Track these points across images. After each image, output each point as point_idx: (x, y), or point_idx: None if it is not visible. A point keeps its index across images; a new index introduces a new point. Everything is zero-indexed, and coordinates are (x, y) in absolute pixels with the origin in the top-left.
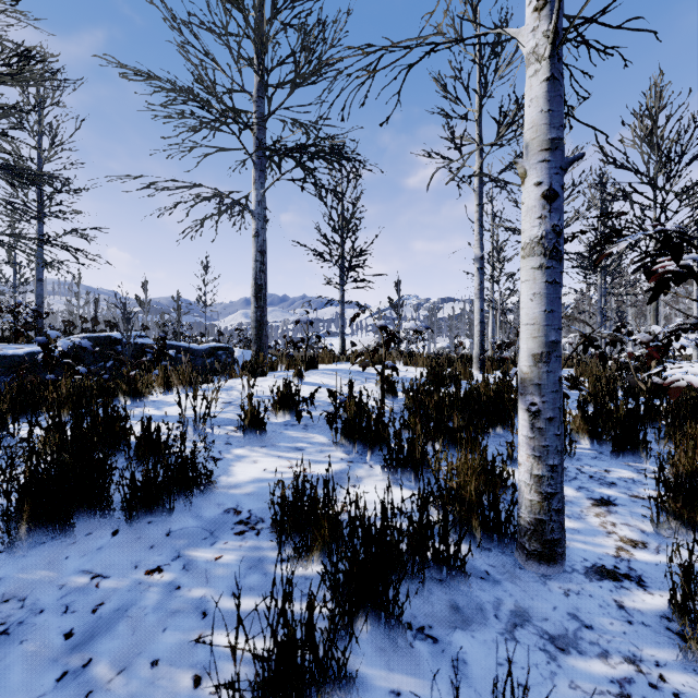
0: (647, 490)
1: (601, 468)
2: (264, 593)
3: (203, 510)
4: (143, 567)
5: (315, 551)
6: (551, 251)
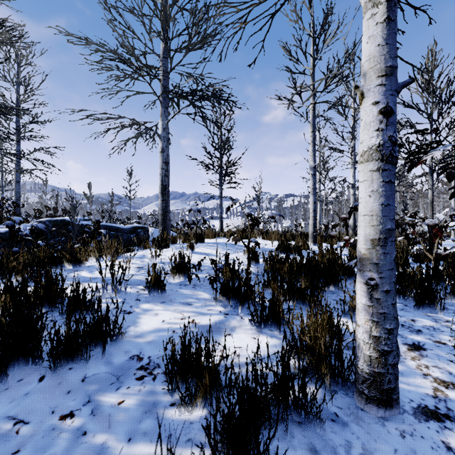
0: (445, 336)
1: (408, 318)
2: (155, 439)
3: (113, 357)
4: (58, 412)
5: (198, 398)
6: (386, 157)
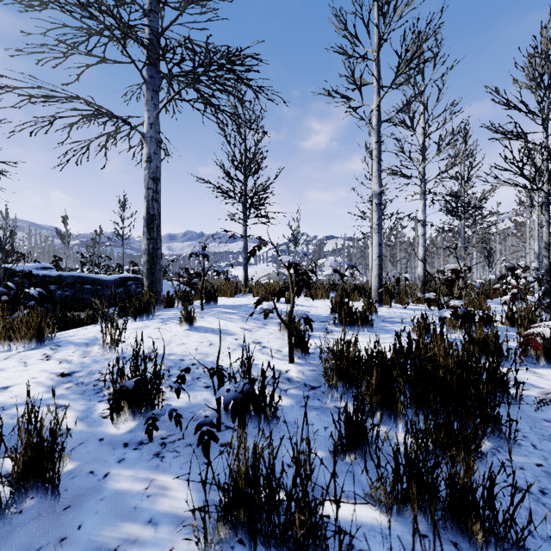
0: None
1: None
2: None
3: None
4: None
5: None
6: None
